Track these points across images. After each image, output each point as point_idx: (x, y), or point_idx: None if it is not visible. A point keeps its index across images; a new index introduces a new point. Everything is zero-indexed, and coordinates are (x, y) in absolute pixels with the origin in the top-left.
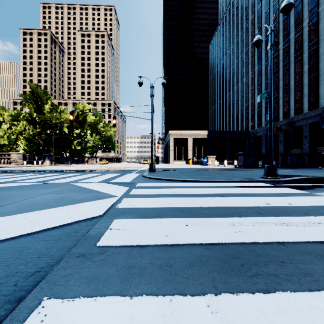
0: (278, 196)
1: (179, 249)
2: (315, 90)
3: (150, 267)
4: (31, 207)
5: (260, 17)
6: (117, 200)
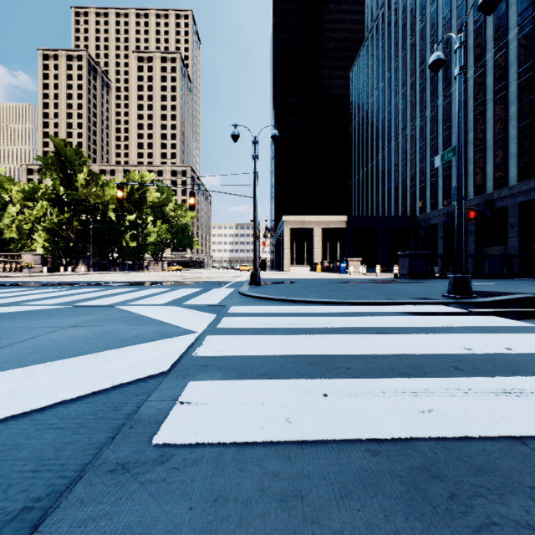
0: (481, 332)
1: (316, 454)
2: (529, 147)
3: (259, 499)
4: (40, 353)
5: (435, 26)
6: (195, 339)
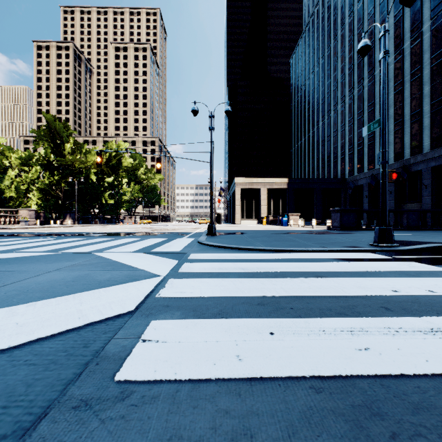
0: (405, 276)
1: (264, 391)
2: (440, 120)
3: (211, 438)
4: (25, 294)
5: (361, 20)
6: (159, 282)
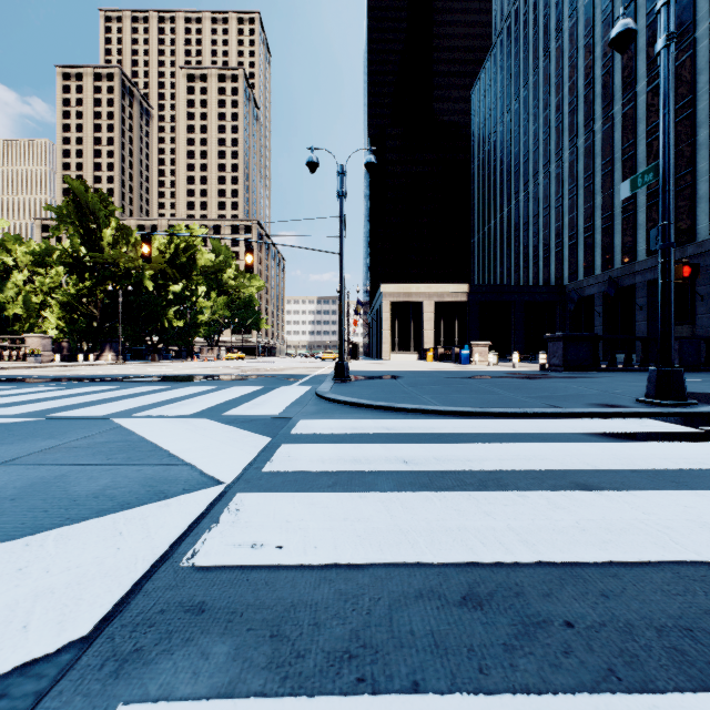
0: None
1: None
2: None
3: None
4: None
5: (590, 24)
6: (210, 502)
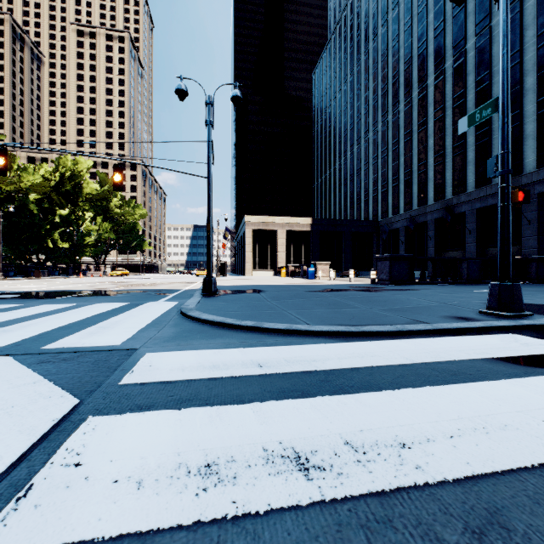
0: None
1: None
2: (486, 154)
3: None
4: None
5: (397, 32)
6: None
